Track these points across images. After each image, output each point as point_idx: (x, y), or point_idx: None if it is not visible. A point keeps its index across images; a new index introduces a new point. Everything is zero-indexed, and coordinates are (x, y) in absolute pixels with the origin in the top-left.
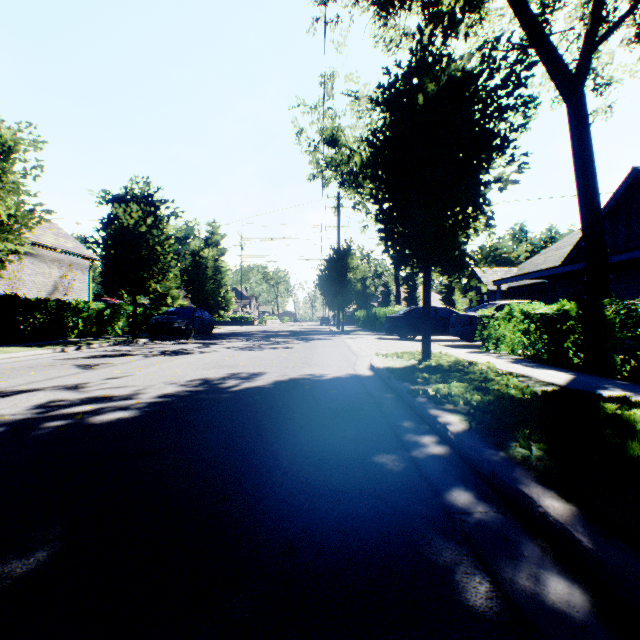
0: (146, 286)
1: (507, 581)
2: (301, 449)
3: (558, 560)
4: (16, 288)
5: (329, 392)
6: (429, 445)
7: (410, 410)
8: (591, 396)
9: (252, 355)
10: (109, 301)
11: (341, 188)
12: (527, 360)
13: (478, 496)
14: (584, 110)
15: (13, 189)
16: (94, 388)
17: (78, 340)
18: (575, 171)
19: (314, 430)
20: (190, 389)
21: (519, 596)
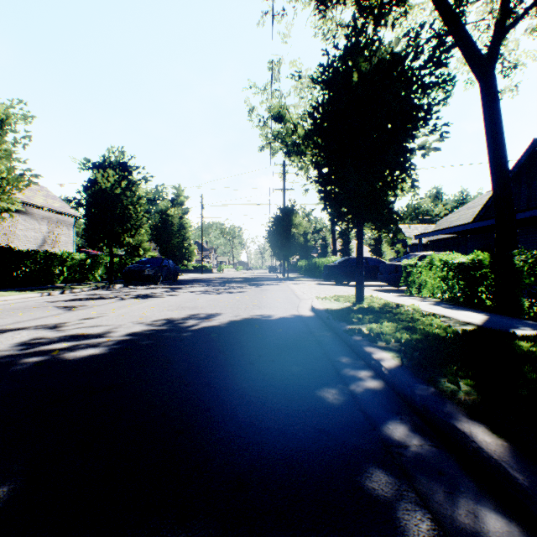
0: (121, 239)
1: (447, 518)
2: (251, 383)
3: (494, 495)
4: (11, 241)
5: (276, 331)
6: (365, 379)
7: (347, 347)
8: (506, 335)
9: (210, 298)
10: (90, 252)
11: (286, 157)
12: (446, 302)
13: (413, 429)
14: (495, 88)
15: (5, 156)
16: (72, 327)
17: (63, 285)
18: (487, 140)
19: (262, 365)
20: (155, 328)
21: (460, 535)
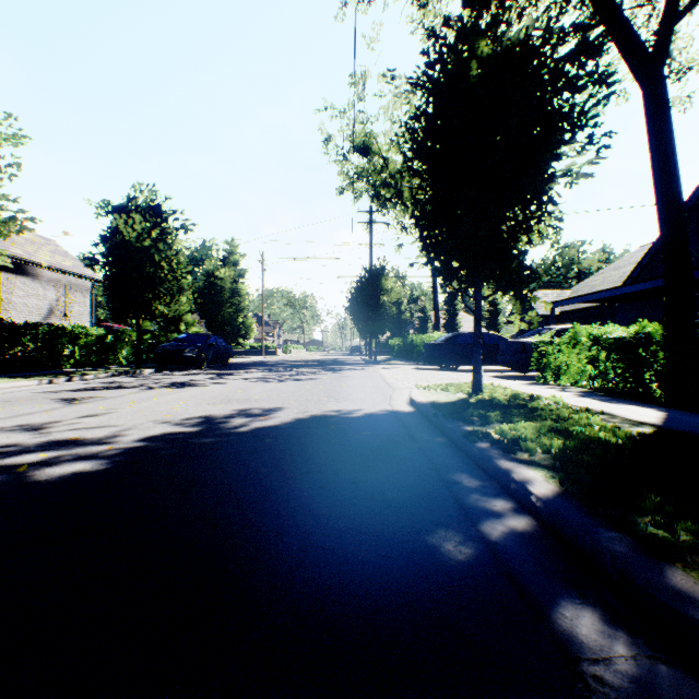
0: (152, 309)
1: None
2: (319, 523)
3: None
4: (5, 311)
5: (360, 434)
6: (505, 516)
7: (468, 459)
8: None
9: (270, 387)
10: (115, 327)
11: (373, 202)
12: (598, 393)
13: (609, 619)
14: (664, 95)
15: None
16: (63, 428)
17: (73, 370)
18: (653, 168)
19: (339, 490)
20: (184, 430)
21: None
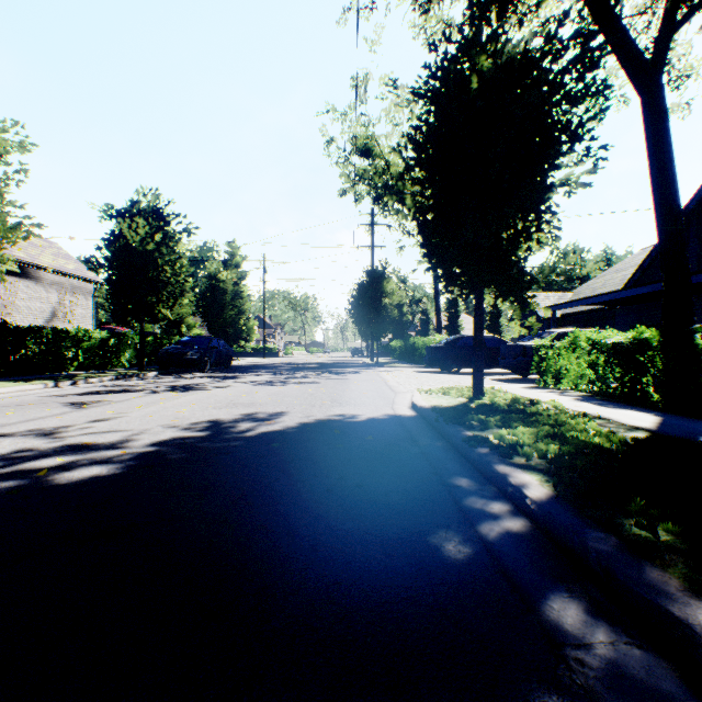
0: (155, 312)
1: None
2: (328, 524)
3: None
4: (8, 315)
5: (364, 438)
6: (502, 518)
7: (468, 464)
8: (700, 446)
9: (273, 391)
10: (116, 330)
11: (375, 204)
12: (597, 397)
13: (592, 610)
14: (662, 104)
15: None
16: (75, 433)
17: (77, 373)
18: (651, 176)
19: (346, 494)
20: (193, 434)
21: None
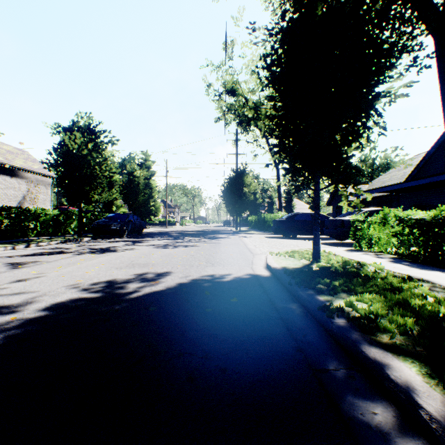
0: (89, 197)
1: None
2: None
3: None
4: None
5: (229, 301)
6: (394, 436)
7: (326, 334)
8: None
9: (165, 253)
10: (69, 209)
11: (238, 127)
12: (405, 259)
13: None
14: None
15: None
16: None
17: (35, 239)
18: (442, 95)
19: (208, 385)
20: (86, 296)
21: None
